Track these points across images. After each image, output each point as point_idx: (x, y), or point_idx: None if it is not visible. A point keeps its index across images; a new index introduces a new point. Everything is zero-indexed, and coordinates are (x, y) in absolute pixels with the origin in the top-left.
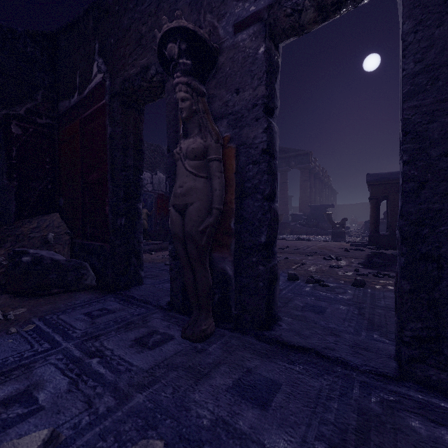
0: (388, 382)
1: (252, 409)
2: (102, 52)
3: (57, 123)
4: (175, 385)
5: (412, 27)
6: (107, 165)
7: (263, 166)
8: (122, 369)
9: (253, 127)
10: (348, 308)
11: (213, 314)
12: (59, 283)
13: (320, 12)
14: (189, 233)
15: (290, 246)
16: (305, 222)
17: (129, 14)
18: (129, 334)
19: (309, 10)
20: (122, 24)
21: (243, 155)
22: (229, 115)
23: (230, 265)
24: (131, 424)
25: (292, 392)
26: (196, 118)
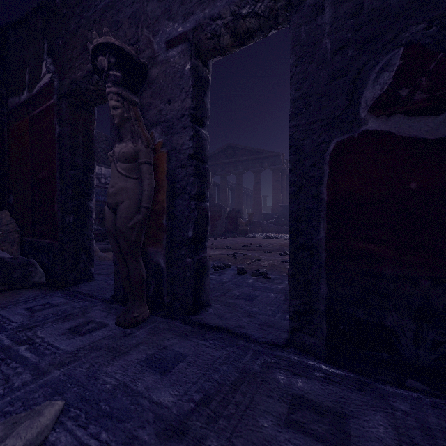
0: (276, 349)
1: (154, 375)
2: (51, 52)
3: (7, 119)
4: (93, 362)
5: (295, 61)
6: (56, 164)
7: (190, 170)
8: (48, 353)
9: (182, 134)
10: (277, 295)
11: (149, 304)
12: (3, 280)
13: (236, 38)
14: (119, 229)
15: (254, 243)
16: (276, 221)
17: (76, 18)
18: (65, 324)
19: (226, 36)
20: (69, 27)
21: (174, 159)
22: (163, 123)
23: (163, 258)
24: (41, 393)
25: (195, 361)
26: (128, 125)
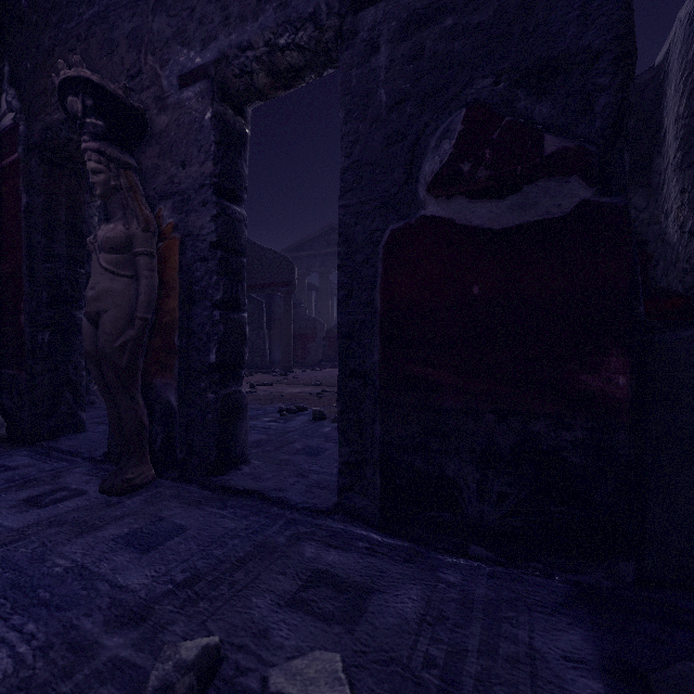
0: (320, 517)
1: (131, 554)
2: (15, 80)
3: None
4: (48, 540)
5: (345, 116)
6: (22, 252)
7: (213, 265)
8: None
9: (201, 212)
10: None
11: (156, 462)
12: None
13: (276, 77)
14: (102, 350)
15: None
16: None
17: (52, 31)
18: (21, 494)
19: (262, 74)
20: (42, 44)
21: (191, 249)
22: (175, 195)
23: (175, 394)
24: None
25: (198, 535)
26: (118, 197)
